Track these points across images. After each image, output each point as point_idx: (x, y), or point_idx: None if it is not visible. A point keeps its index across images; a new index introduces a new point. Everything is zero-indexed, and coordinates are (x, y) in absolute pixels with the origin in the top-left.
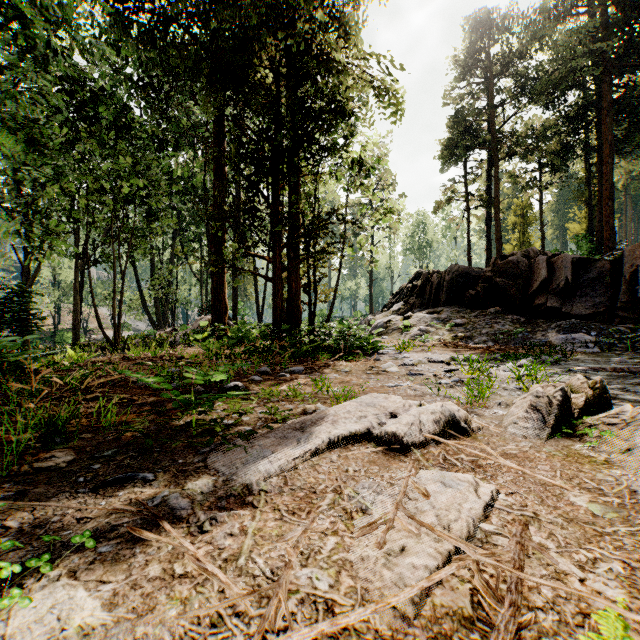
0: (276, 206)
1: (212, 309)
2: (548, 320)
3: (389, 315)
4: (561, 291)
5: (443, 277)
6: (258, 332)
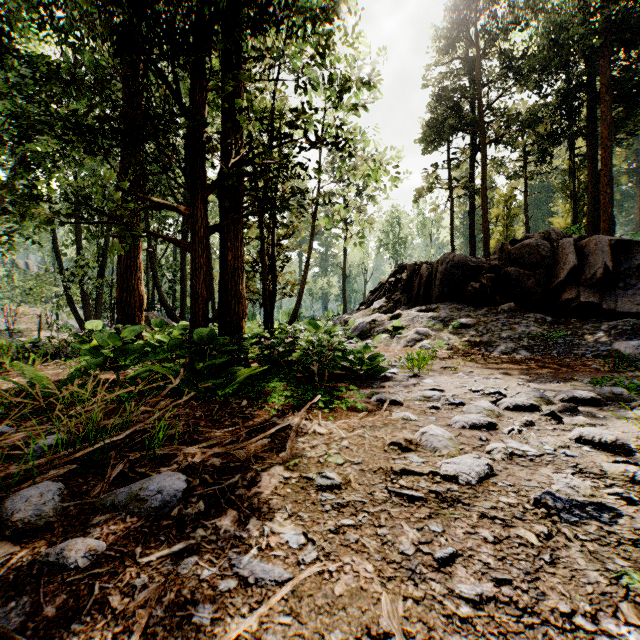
0: (197, 115)
1: (118, 303)
2: (584, 319)
3: (369, 314)
4: (597, 282)
5: (435, 268)
6: (167, 340)
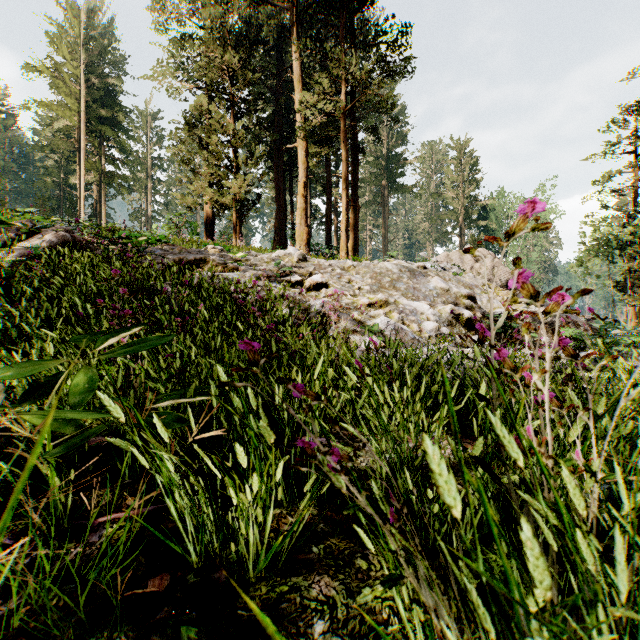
0: None
1: None
2: None
3: None
4: None
5: None
6: None
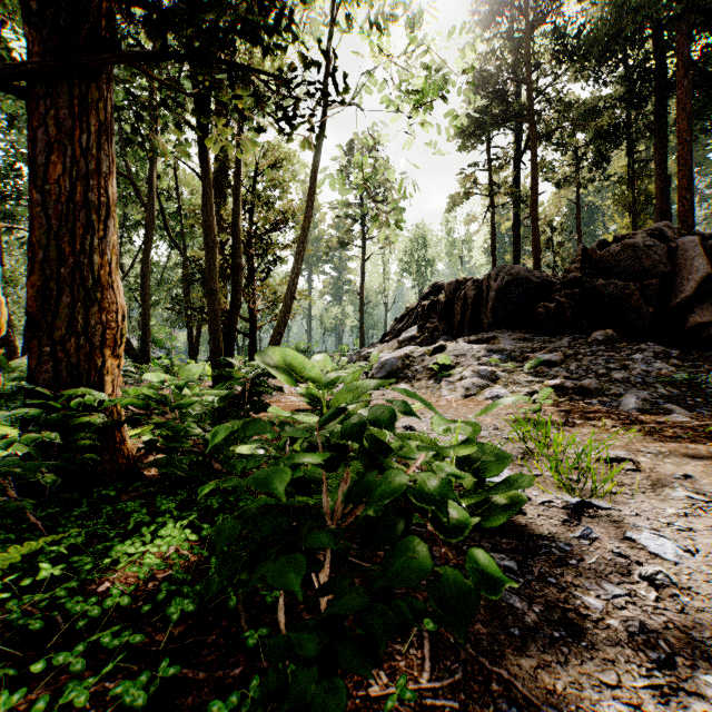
0: None
1: None
2: None
3: (397, 347)
4: None
5: (486, 285)
6: None
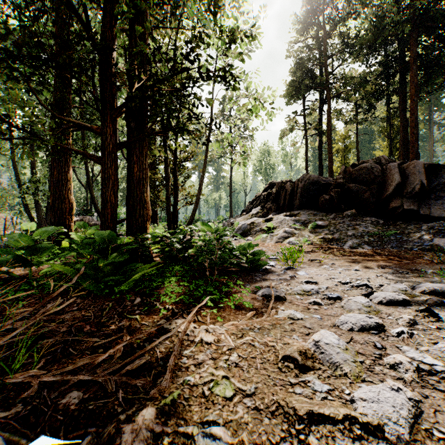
0: None
1: (51, 208)
2: (407, 222)
3: (249, 218)
4: (416, 194)
5: (296, 184)
6: (82, 239)
